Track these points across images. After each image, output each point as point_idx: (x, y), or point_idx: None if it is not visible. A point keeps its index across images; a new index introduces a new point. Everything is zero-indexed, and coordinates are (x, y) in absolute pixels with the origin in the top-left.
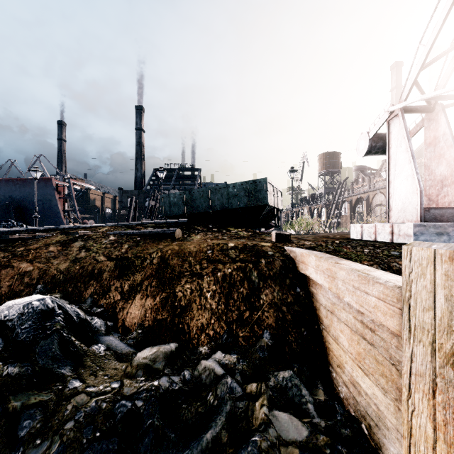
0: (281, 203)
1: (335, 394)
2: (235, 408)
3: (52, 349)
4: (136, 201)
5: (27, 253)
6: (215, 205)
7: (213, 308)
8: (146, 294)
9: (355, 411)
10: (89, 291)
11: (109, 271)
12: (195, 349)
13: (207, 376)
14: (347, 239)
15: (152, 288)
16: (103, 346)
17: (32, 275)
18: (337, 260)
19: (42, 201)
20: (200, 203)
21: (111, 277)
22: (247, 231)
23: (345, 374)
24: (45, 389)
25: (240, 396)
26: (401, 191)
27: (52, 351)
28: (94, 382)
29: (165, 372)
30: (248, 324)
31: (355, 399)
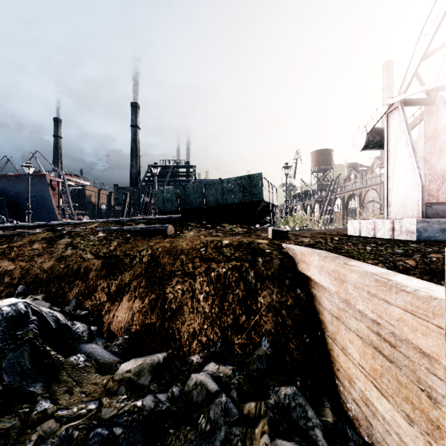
0: (276, 199)
1: (344, 412)
2: (231, 435)
3: (21, 363)
4: (131, 197)
5: (9, 251)
6: (209, 200)
7: (206, 312)
8: (134, 295)
9: (369, 435)
10: (74, 292)
11: (96, 270)
12: (186, 358)
13: (198, 393)
14: (345, 235)
15: (141, 289)
16: (83, 356)
17: (13, 274)
18: (345, 261)
19: (36, 197)
20: (194, 199)
21: (98, 276)
22: (242, 227)
23: (355, 391)
24: (8, 413)
25: (236, 420)
26: (400, 186)
27: (21, 365)
28: (68, 402)
29: (151, 389)
30: (245, 330)
31: (369, 421)
